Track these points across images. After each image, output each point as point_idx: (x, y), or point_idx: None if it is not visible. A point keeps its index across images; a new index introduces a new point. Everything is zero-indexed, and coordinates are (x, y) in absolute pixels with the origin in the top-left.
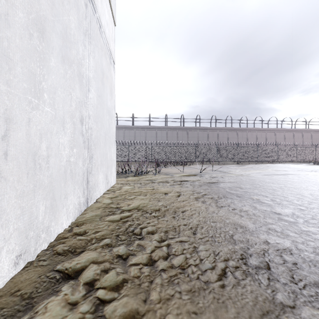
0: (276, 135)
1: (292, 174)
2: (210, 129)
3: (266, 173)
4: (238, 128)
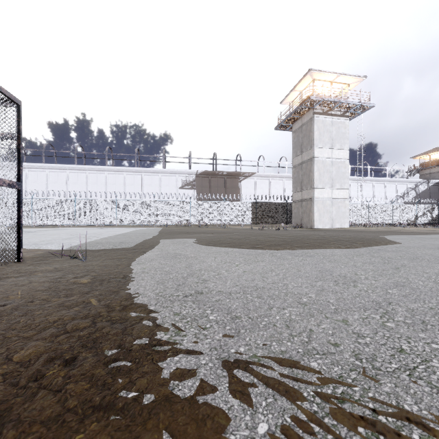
0: None
1: None
2: None
3: None
4: None
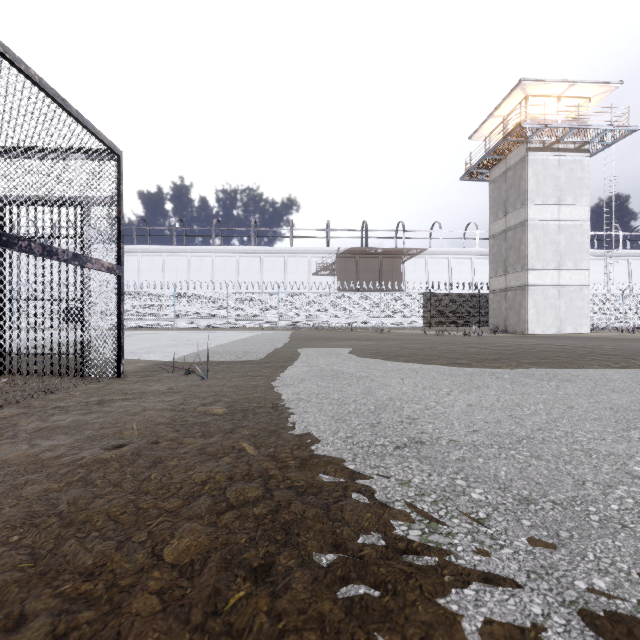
0: None
1: None
2: None
3: None
4: None
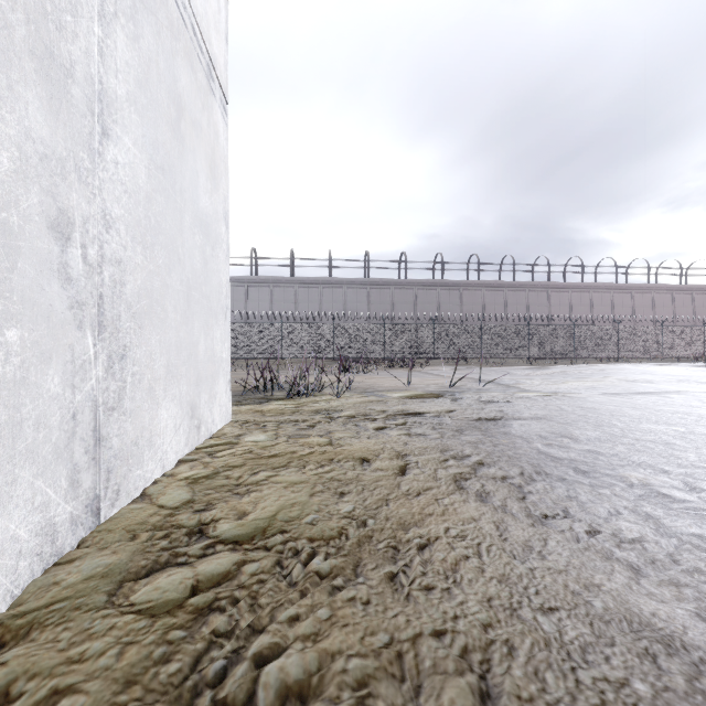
0: (615, 299)
1: (678, 391)
2: (465, 286)
3: (613, 390)
4: (529, 283)
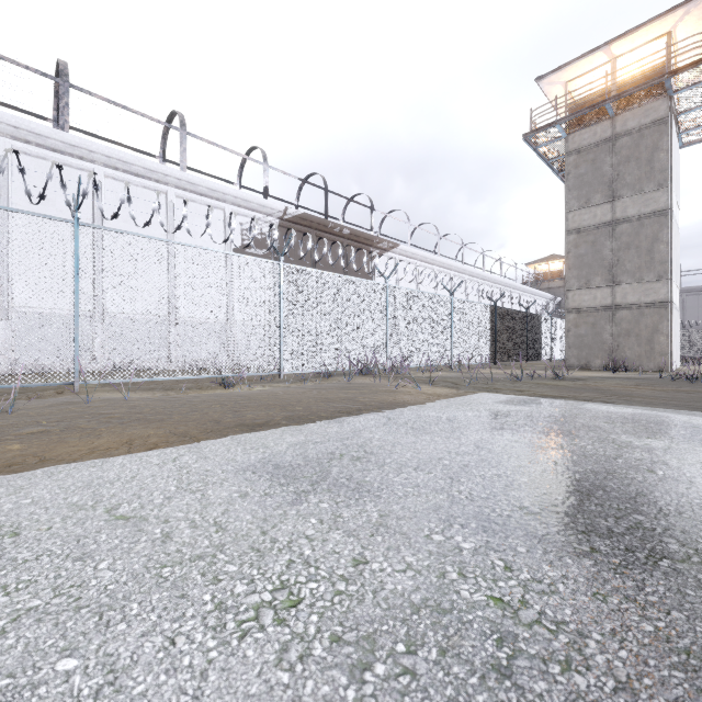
0: None
1: None
2: None
3: None
4: None
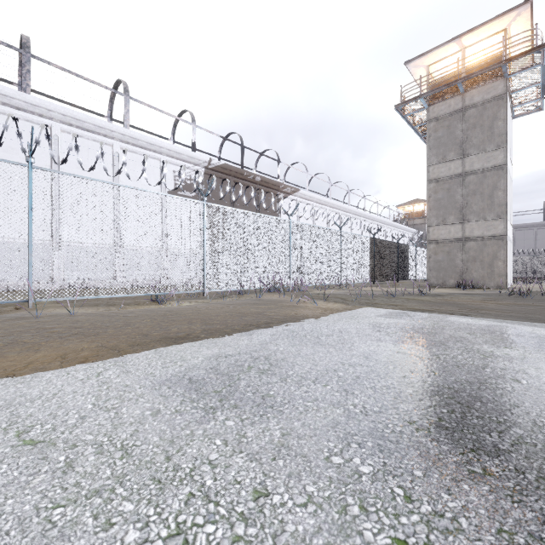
0: None
1: None
2: None
3: None
4: None
